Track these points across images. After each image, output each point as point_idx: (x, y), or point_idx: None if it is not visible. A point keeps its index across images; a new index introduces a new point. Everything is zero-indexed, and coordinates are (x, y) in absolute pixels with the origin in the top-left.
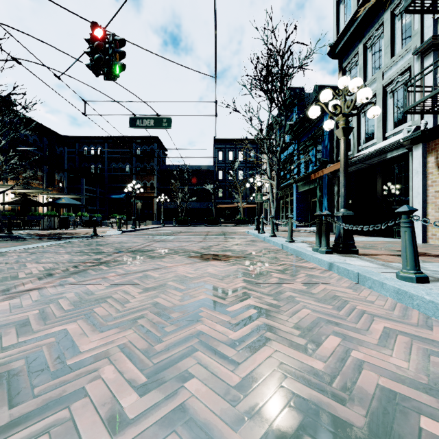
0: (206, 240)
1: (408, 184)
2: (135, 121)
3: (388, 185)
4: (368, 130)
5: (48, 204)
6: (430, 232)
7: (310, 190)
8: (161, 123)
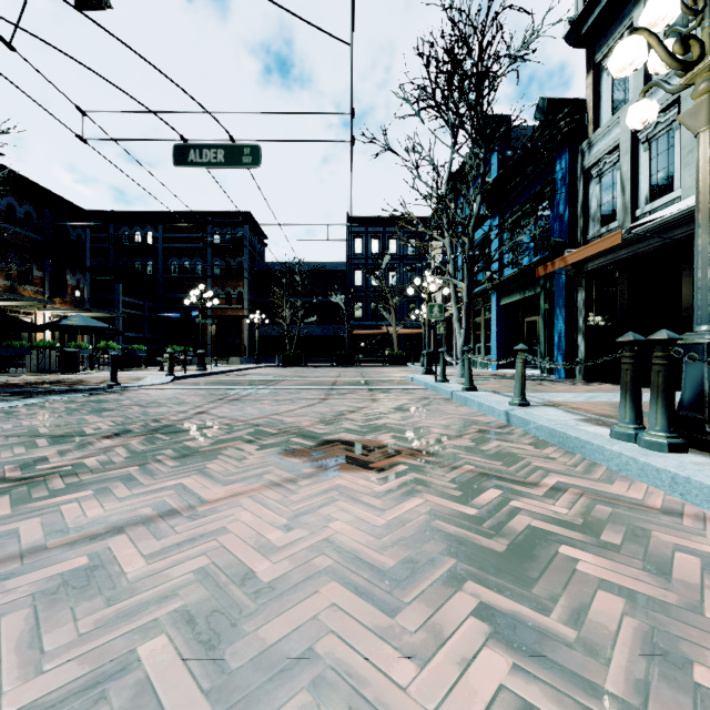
0: (332, 397)
1: None
2: (186, 152)
3: None
4: (658, 175)
5: (45, 327)
6: None
7: (523, 301)
8: (239, 157)
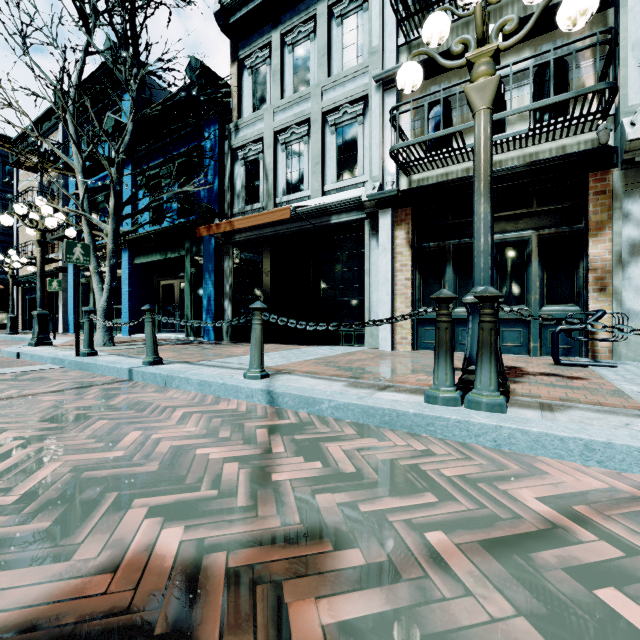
0: None
1: (363, 266)
2: None
3: (331, 265)
4: (292, 175)
5: None
6: (399, 334)
7: (160, 263)
8: None
